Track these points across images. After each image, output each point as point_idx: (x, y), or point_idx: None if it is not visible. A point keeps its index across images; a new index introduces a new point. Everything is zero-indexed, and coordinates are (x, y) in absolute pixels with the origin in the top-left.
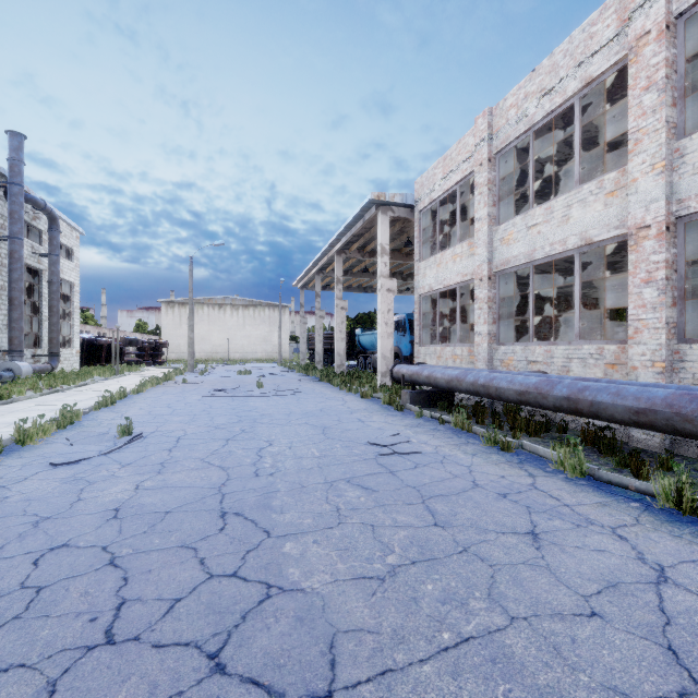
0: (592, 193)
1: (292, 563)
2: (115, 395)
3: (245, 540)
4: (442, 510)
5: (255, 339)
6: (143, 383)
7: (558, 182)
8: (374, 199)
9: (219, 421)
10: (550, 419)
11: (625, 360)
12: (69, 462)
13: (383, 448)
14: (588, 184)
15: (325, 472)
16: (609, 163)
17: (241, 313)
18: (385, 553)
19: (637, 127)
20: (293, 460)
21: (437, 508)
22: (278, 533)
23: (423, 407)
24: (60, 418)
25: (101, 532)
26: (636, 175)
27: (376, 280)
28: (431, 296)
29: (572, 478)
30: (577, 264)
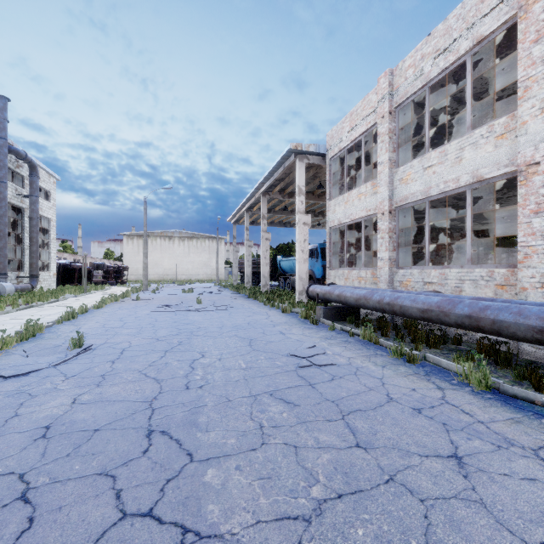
0: (483, 137)
1: (212, 497)
2: (77, 310)
3: (167, 465)
4: (362, 428)
5: (198, 264)
6: (103, 300)
7: (446, 134)
8: (293, 148)
9: (161, 333)
10: (444, 332)
11: (514, 282)
12: (18, 375)
13: (302, 360)
14: (479, 129)
15: (250, 385)
16: (489, 116)
17: (186, 243)
18: (309, 483)
19: (527, 75)
20: (222, 372)
21: (357, 426)
22: (201, 457)
23: (334, 320)
24: (24, 331)
25: (24, 455)
26: (525, 118)
27: (294, 217)
28: (339, 228)
29: (477, 391)
30: (469, 199)
